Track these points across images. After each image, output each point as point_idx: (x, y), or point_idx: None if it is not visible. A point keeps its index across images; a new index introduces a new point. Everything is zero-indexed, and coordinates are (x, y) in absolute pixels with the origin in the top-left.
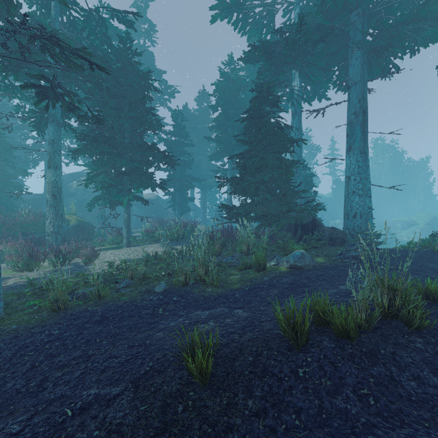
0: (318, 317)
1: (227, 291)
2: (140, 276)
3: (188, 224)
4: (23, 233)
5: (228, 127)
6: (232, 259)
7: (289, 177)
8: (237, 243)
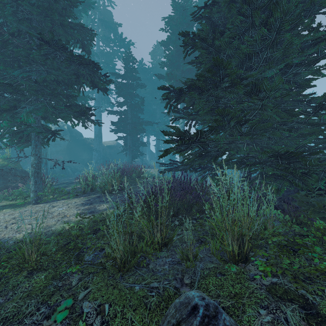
0: None
1: None
2: None
3: (135, 169)
4: None
5: (180, 63)
6: None
7: (321, 72)
8: (206, 219)
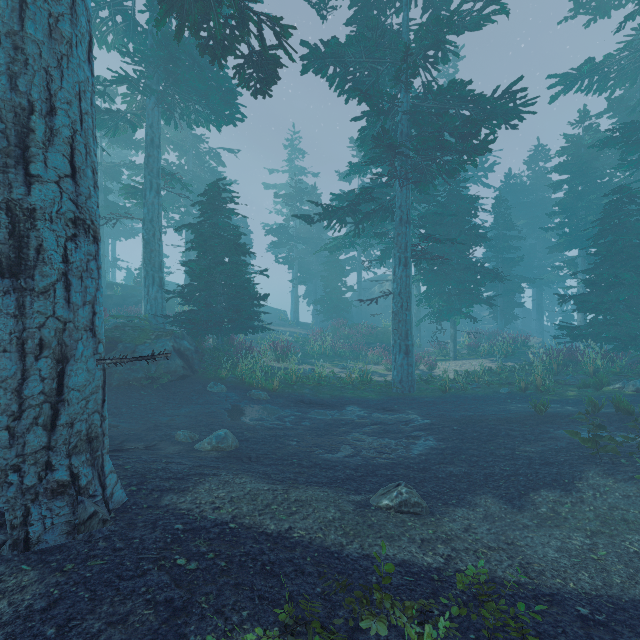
0: (617, 407)
1: (561, 399)
2: (485, 382)
3: (517, 338)
4: (365, 342)
5: (578, 209)
6: (571, 379)
7: None
8: (581, 365)
